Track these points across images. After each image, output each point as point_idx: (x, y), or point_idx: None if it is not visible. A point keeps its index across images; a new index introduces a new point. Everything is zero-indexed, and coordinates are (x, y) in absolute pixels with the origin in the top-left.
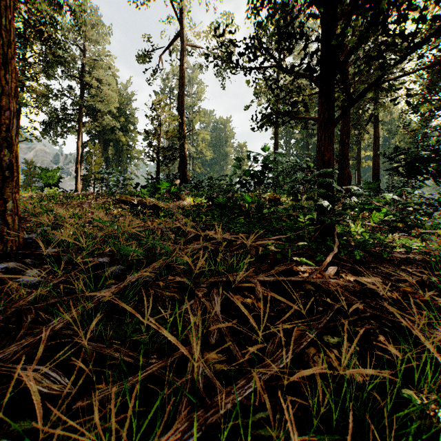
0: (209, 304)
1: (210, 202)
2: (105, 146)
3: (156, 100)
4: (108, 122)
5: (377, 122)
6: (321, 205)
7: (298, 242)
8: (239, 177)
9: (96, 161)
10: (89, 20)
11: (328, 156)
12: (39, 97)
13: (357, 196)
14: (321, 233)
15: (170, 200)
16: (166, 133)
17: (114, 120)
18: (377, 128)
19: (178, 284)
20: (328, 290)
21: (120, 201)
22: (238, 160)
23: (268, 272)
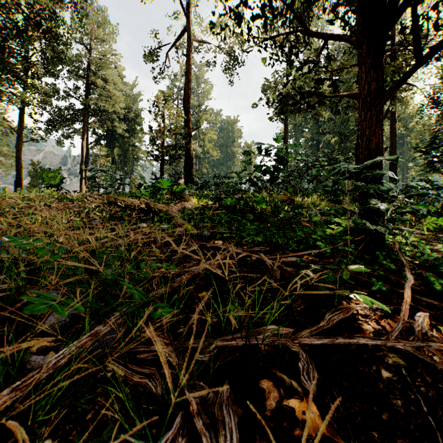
0: (213, 441)
1: (217, 204)
2: (111, 147)
3: (160, 96)
4: (114, 122)
5: (394, 118)
6: (368, 208)
7: (348, 264)
8: (250, 174)
9: (101, 162)
10: (94, 17)
11: (376, 142)
12: (41, 95)
13: (421, 196)
14: (366, 246)
15: (172, 202)
16: (170, 130)
17: (120, 121)
18: (394, 124)
19: (157, 354)
20: (428, 364)
21: (109, 203)
22: (249, 154)
23: (315, 326)
